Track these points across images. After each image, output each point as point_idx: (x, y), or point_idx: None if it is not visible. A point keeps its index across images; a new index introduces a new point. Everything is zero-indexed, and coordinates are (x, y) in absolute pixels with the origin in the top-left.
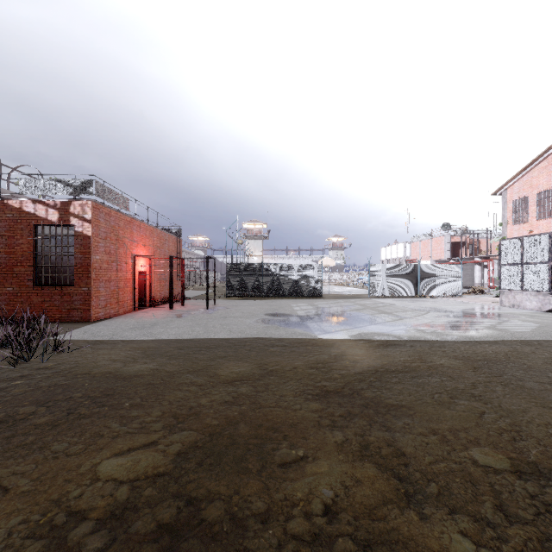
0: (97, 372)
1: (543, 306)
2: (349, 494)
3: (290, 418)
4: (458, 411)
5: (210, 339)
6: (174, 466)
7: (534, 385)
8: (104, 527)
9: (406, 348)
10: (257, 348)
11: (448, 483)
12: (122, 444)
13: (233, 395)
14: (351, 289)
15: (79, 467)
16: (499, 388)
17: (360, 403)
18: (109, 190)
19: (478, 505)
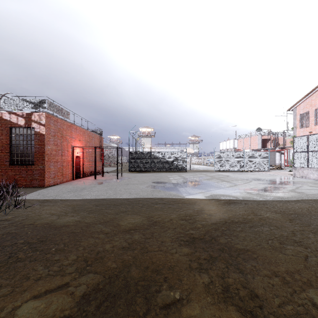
0: (38, 223)
1: None
2: None
3: (168, 261)
4: (288, 255)
5: (117, 199)
6: (78, 308)
7: None
8: None
9: (242, 205)
10: (146, 205)
11: None
12: (42, 286)
13: (128, 241)
14: (203, 166)
15: (2, 310)
16: (311, 235)
17: (217, 248)
18: (56, 106)
19: None
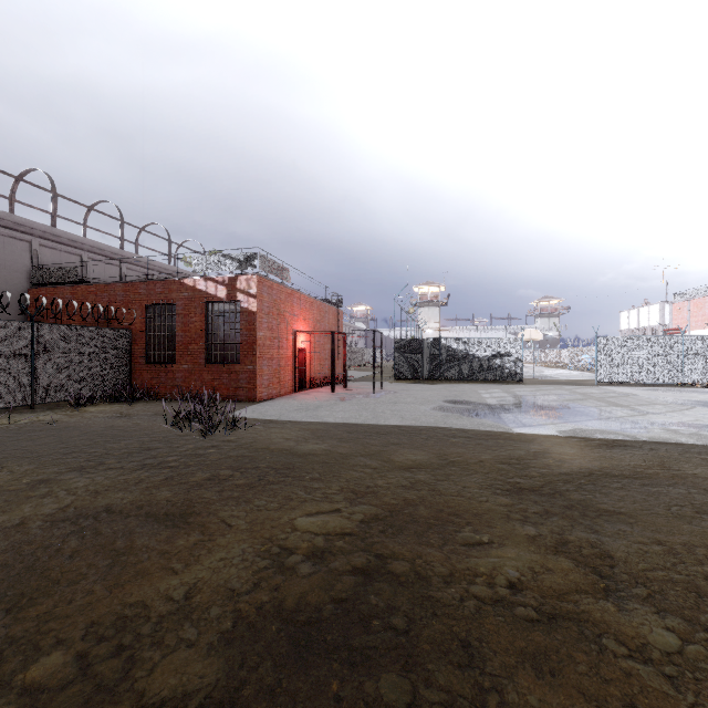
0: (274, 448)
1: None
2: (537, 578)
3: (474, 508)
4: (703, 527)
5: (380, 425)
6: (359, 530)
7: None
8: (309, 561)
9: (642, 451)
10: (435, 438)
11: (664, 589)
12: (311, 508)
13: (410, 480)
14: (568, 372)
15: (280, 519)
16: None
17: (562, 503)
18: (271, 261)
19: (698, 613)
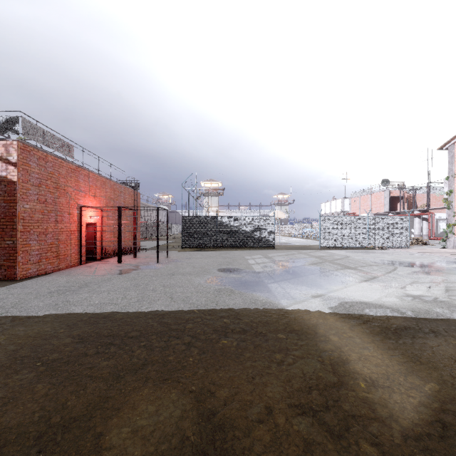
0: None
1: None
2: None
3: None
4: None
5: (139, 315)
6: None
7: None
8: None
9: (432, 339)
10: (201, 339)
11: None
12: None
13: None
14: (298, 239)
15: None
16: None
17: None
18: (44, 131)
19: None
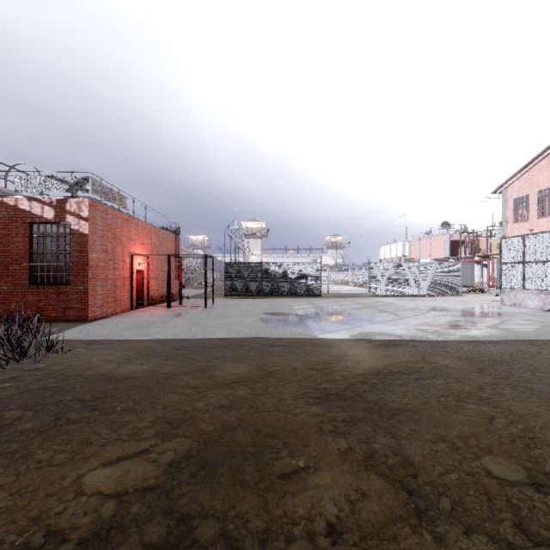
0: (89, 373)
1: (545, 305)
2: (355, 510)
3: (290, 424)
4: (466, 416)
5: (208, 339)
6: (166, 477)
7: (543, 388)
8: (86, 549)
9: (408, 349)
10: (255, 349)
11: (462, 497)
12: (111, 453)
13: (230, 398)
14: (350, 288)
15: (63, 479)
16: (508, 391)
17: (363, 407)
18: (105, 187)
19: (496, 523)
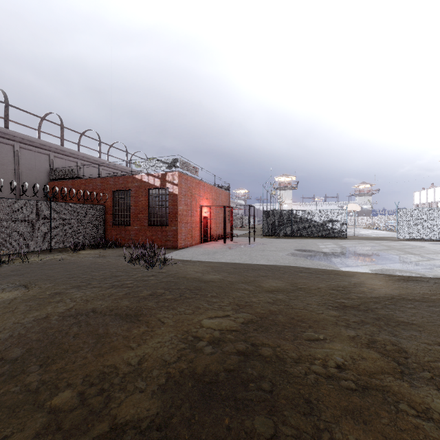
0: (188, 277)
1: None
2: (355, 363)
3: (314, 317)
4: None
5: (254, 264)
6: (241, 328)
7: None
8: (211, 346)
9: (428, 284)
10: (289, 273)
11: None
12: (211, 314)
13: (273, 299)
14: (378, 232)
15: (193, 320)
16: None
17: (372, 316)
18: (187, 163)
19: None
